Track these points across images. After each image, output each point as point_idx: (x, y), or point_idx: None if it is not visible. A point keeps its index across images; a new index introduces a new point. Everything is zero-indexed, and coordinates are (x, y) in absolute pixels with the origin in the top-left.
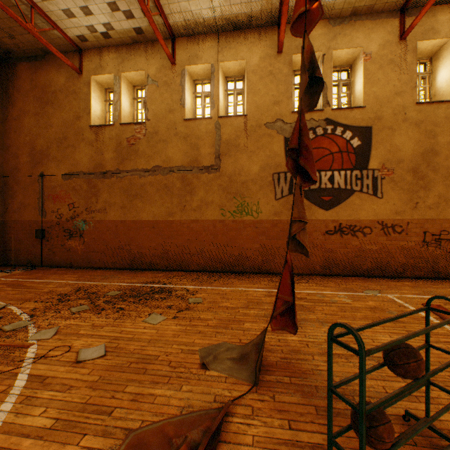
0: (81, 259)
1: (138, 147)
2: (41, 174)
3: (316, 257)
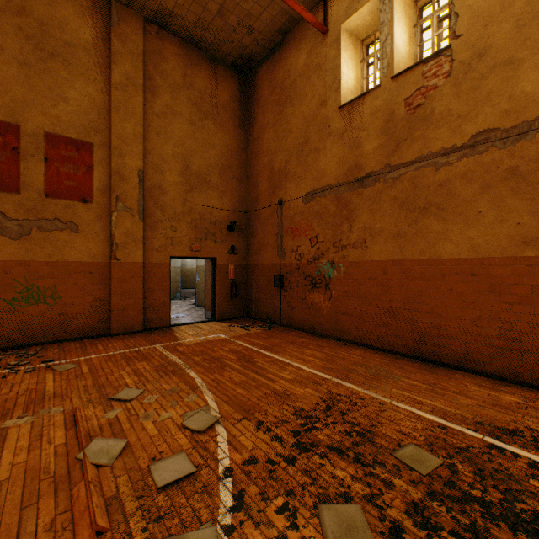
0: (326, 322)
1: (430, 107)
2: (278, 201)
3: None
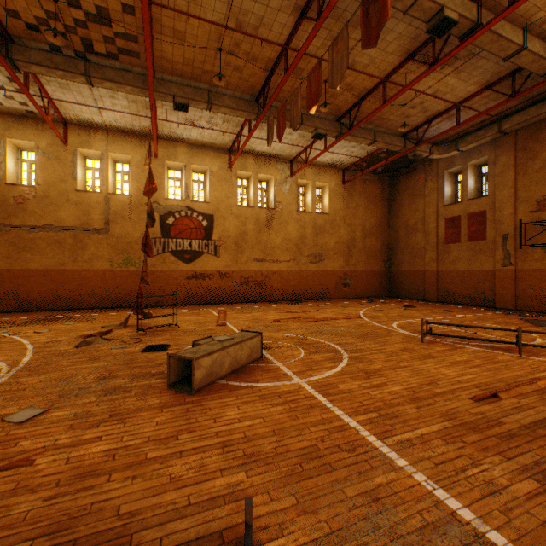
0: None
1: (27, 206)
2: None
3: (181, 294)
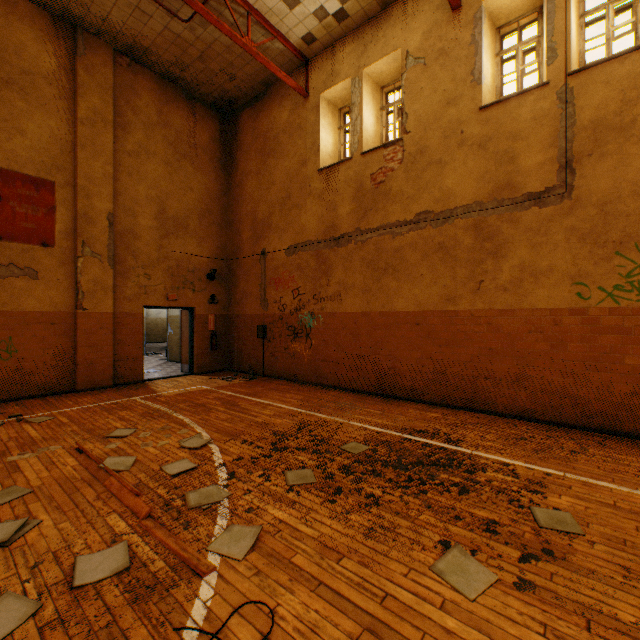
0: (308, 370)
1: (389, 185)
2: (262, 252)
3: None
